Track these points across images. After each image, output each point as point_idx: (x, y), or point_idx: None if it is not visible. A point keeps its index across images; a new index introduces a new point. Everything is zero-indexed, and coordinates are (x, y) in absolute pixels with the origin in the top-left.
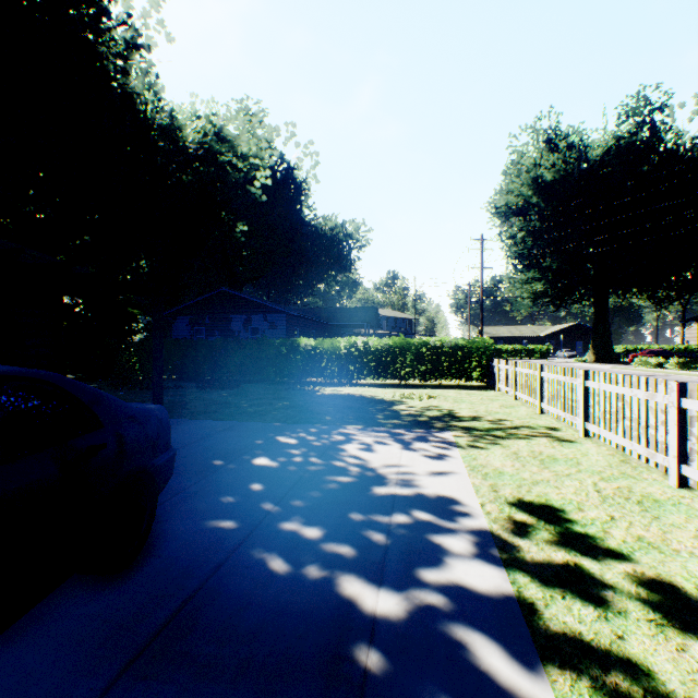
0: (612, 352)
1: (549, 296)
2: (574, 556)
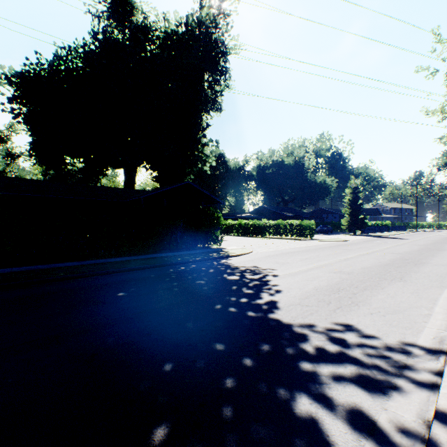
0: None
1: None
2: None
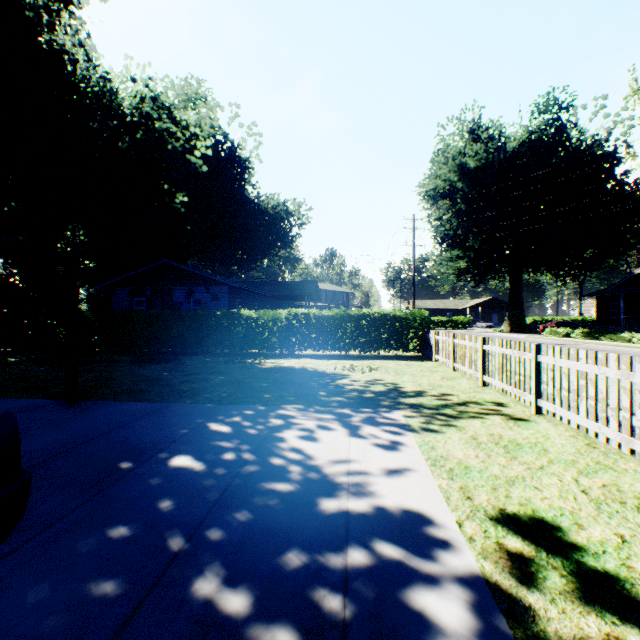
0: (525, 323)
1: (471, 272)
2: (613, 626)
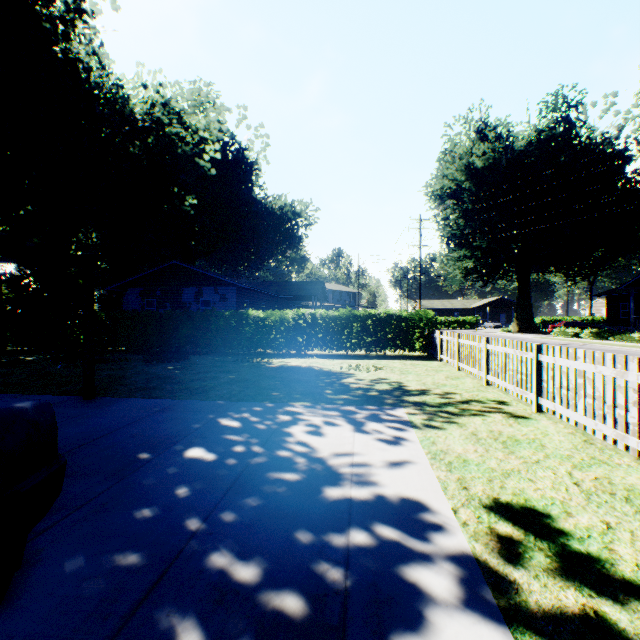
0: (533, 323)
1: (478, 272)
2: (589, 598)
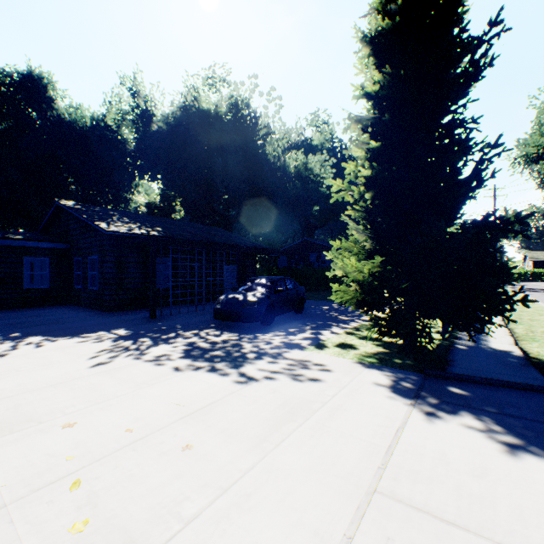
0: None
1: None
2: None
